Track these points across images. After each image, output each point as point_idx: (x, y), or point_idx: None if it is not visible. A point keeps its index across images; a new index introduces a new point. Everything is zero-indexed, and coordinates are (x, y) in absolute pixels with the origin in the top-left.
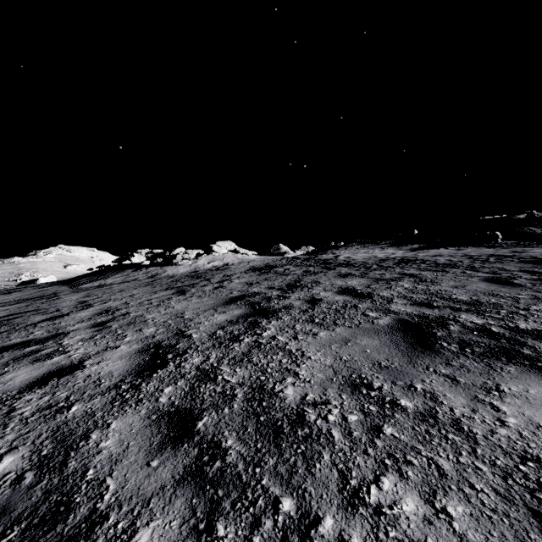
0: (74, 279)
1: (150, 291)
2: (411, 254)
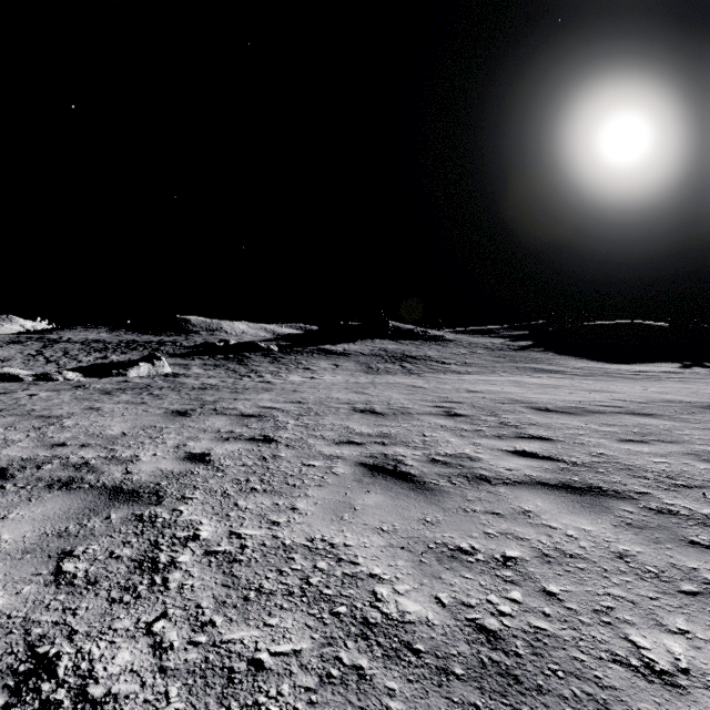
0: None
1: None
2: (108, 338)
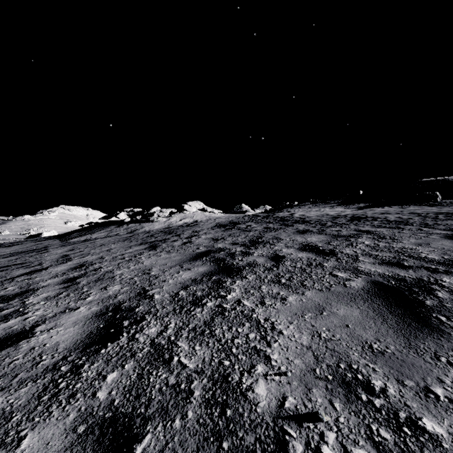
0: (67, 234)
1: (126, 246)
2: (359, 212)
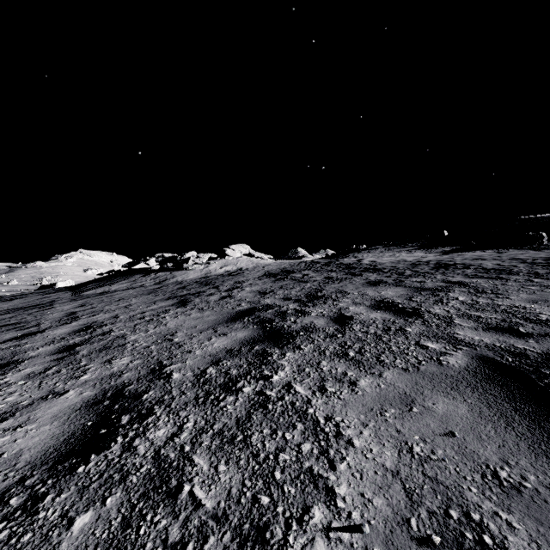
0: (82, 285)
1: (149, 301)
2: (445, 257)
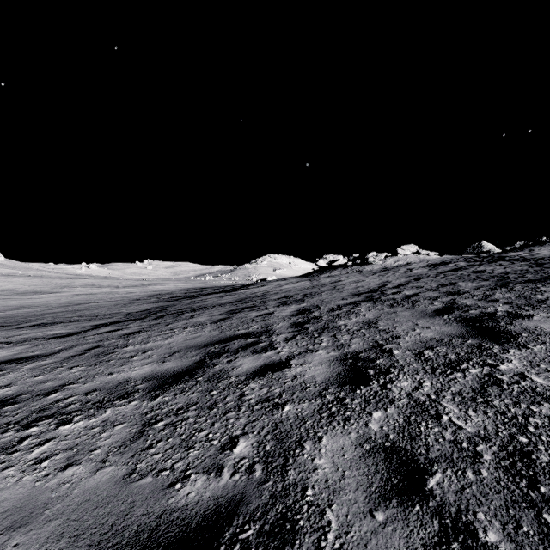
0: (308, 275)
1: (364, 276)
2: None
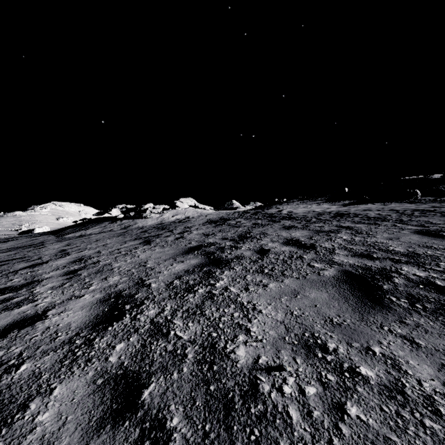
0: (61, 230)
1: (121, 241)
2: (343, 209)
